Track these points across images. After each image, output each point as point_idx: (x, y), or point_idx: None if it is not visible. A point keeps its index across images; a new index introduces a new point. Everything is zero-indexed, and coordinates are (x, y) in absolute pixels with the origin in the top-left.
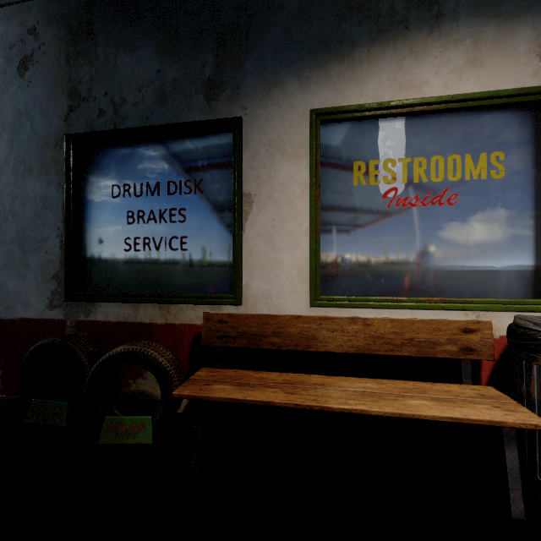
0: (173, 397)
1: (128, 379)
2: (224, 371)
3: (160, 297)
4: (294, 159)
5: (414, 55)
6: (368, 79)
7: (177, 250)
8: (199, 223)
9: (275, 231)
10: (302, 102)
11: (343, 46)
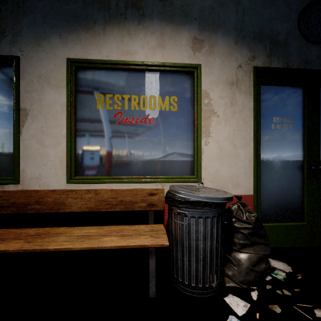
0: None
1: None
2: None
3: None
4: (57, 88)
5: (130, 35)
6: (103, 44)
7: None
8: None
9: (44, 134)
10: (62, 52)
11: (88, 22)
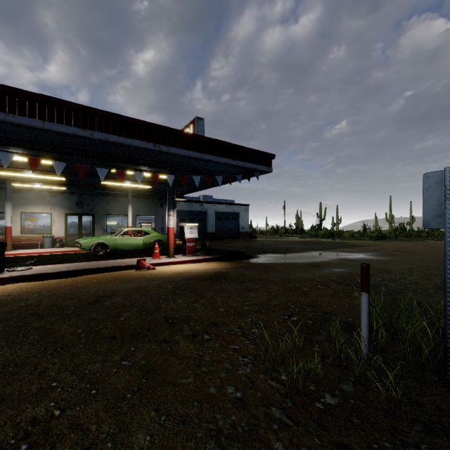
0: None
1: None
2: None
3: None
4: (18, 217)
5: (35, 207)
6: (29, 209)
7: None
8: (1, 224)
9: (15, 226)
10: (19, 211)
11: (25, 205)
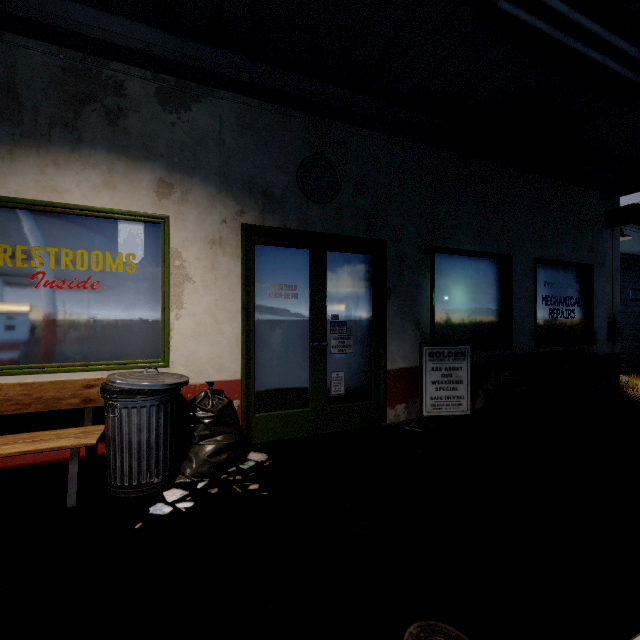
0: None
1: None
2: None
3: None
4: None
5: (57, 166)
6: (10, 174)
7: None
8: None
9: None
10: None
11: None
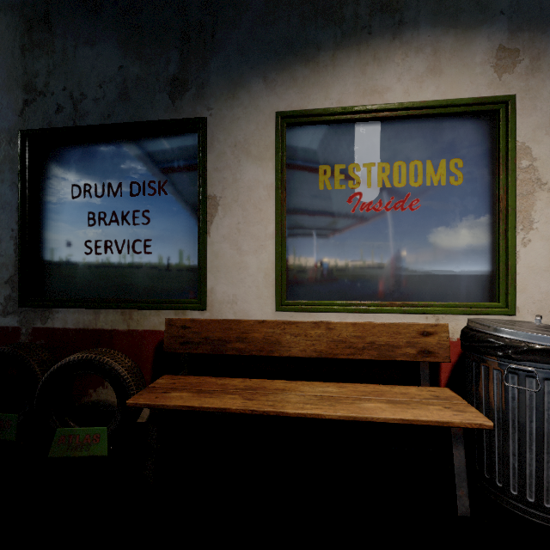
0: (127, 406)
1: (89, 389)
2: (186, 378)
3: (122, 302)
4: (260, 161)
5: (377, 61)
6: (332, 83)
7: (141, 254)
8: (163, 226)
9: (241, 234)
10: (268, 104)
11: (309, 49)
